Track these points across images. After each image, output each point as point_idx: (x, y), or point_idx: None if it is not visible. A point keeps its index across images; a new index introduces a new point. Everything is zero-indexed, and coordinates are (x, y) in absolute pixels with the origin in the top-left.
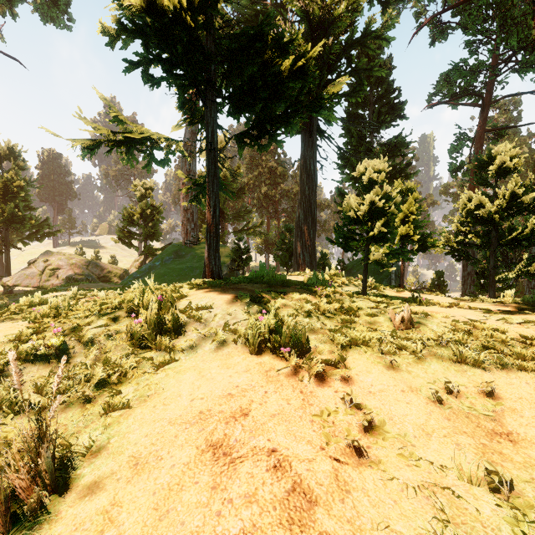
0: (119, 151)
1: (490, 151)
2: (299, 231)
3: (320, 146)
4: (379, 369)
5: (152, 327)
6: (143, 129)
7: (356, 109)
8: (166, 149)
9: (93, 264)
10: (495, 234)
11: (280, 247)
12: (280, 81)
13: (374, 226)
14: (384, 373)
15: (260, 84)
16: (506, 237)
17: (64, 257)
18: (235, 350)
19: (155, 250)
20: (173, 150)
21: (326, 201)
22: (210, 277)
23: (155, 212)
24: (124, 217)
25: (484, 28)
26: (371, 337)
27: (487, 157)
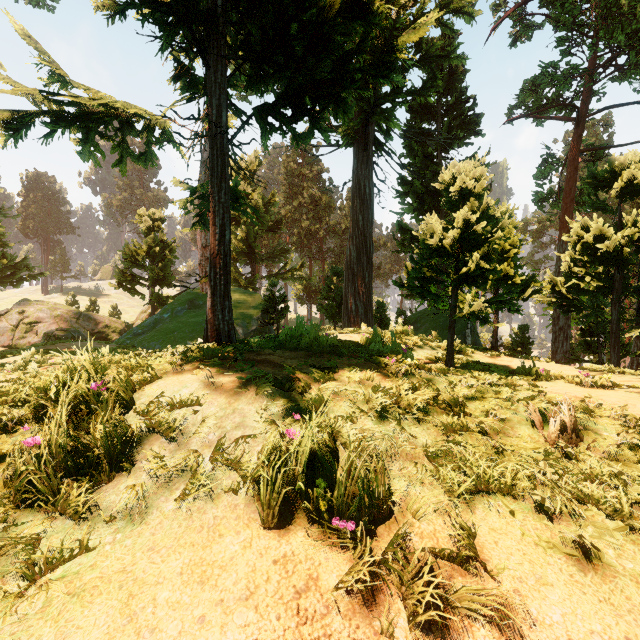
0: (72, 140)
1: (613, 163)
2: (351, 273)
3: (377, 165)
4: (560, 566)
5: (61, 453)
6: (100, 94)
7: (420, 123)
8: (147, 136)
9: (84, 316)
10: (619, 276)
11: (325, 294)
12: (327, 18)
13: (467, 262)
14: (578, 583)
15: (295, 31)
16: (628, 281)
17: (47, 307)
18: (230, 514)
19: (165, 298)
20: (158, 139)
21: (381, 240)
22: (214, 339)
23: (166, 250)
24: (125, 256)
25: (581, 21)
26: (508, 464)
27: (609, 171)
